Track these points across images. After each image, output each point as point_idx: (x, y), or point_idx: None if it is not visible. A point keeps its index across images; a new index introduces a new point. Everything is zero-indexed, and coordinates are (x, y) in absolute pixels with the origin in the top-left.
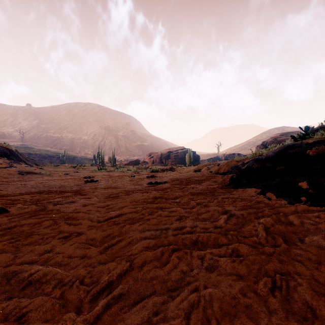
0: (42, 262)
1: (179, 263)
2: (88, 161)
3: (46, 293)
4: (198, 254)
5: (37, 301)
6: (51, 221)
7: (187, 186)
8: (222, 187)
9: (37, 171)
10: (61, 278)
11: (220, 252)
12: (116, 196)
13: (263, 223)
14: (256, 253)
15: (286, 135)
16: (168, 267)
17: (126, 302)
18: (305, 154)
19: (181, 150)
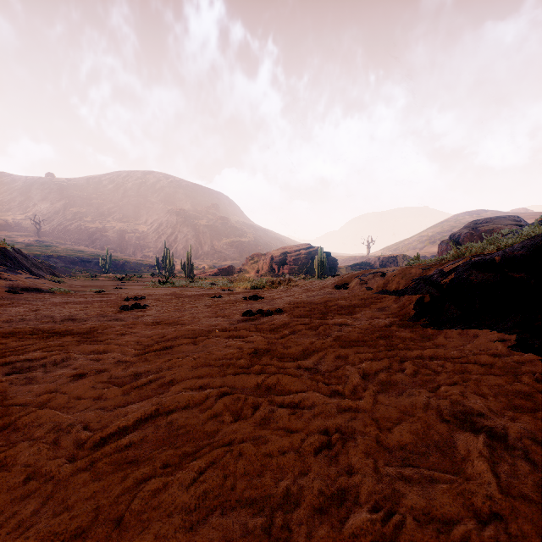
0: None
1: None
2: (148, 269)
3: None
4: None
5: None
6: None
7: (327, 321)
8: (403, 324)
9: (47, 286)
10: None
11: None
12: (166, 346)
13: None
14: None
15: (493, 222)
16: None
17: None
18: None
19: (305, 249)
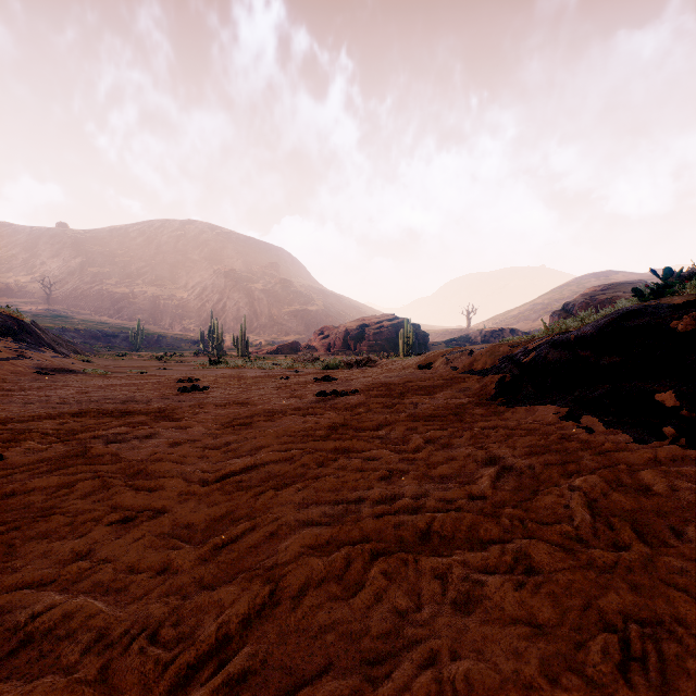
0: (66, 583)
1: (387, 589)
2: (189, 346)
3: (65, 667)
4: (433, 565)
5: (39, 691)
6: (95, 480)
7: (403, 401)
8: (481, 403)
9: (78, 367)
10: (105, 627)
11: (486, 561)
12: (245, 422)
13: (583, 488)
14: (573, 566)
15: (616, 289)
16: (363, 599)
17: (258, 694)
18: (668, 329)
19: (388, 321)
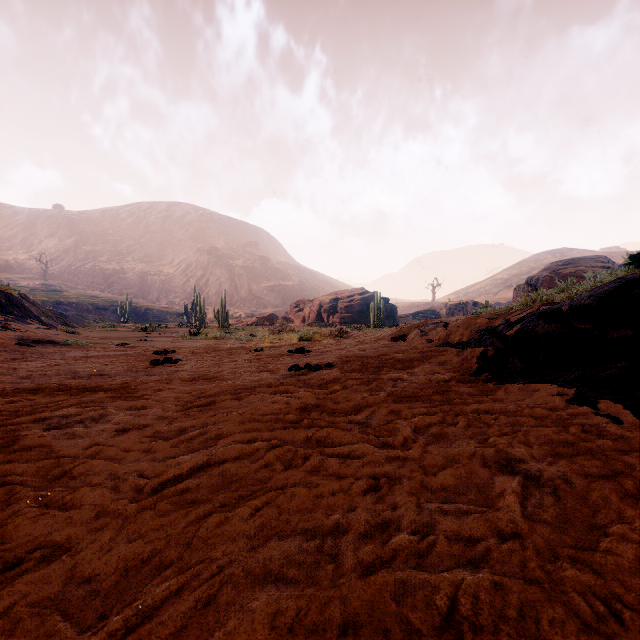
0: None
1: None
2: (174, 318)
3: None
4: None
5: None
6: None
7: (381, 376)
8: (464, 379)
9: (61, 338)
10: None
11: None
12: (209, 402)
13: None
14: None
15: (577, 264)
16: None
17: None
18: None
19: (359, 295)
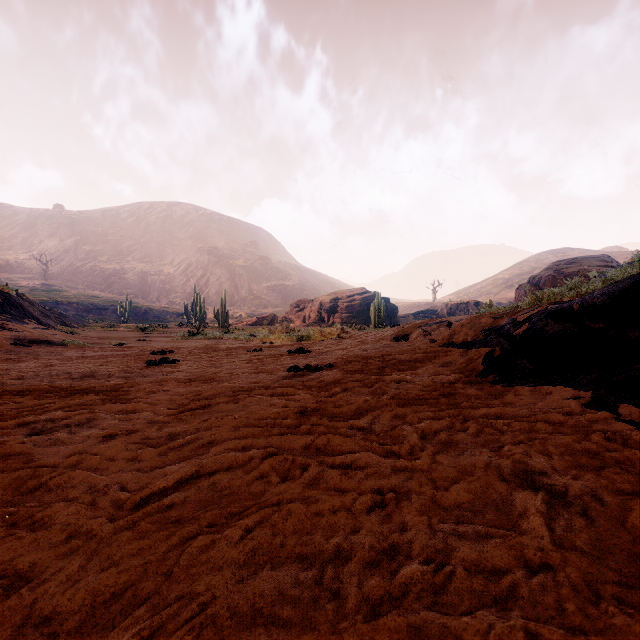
0: None
1: None
2: (175, 318)
3: None
4: None
5: None
6: None
7: (383, 377)
8: (470, 380)
9: (59, 338)
10: None
11: None
12: (203, 405)
13: None
14: None
15: (580, 263)
16: None
17: None
18: None
19: (359, 294)
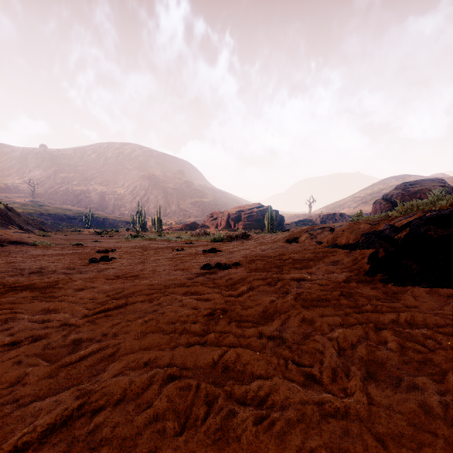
0: None
1: None
2: (124, 225)
3: None
4: None
5: None
6: None
7: (284, 276)
8: (360, 279)
9: (32, 240)
10: None
11: None
12: (120, 304)
13: None
14: None
15: (421, 184)
16: None
17: None
18: None
19: (257, 208)
